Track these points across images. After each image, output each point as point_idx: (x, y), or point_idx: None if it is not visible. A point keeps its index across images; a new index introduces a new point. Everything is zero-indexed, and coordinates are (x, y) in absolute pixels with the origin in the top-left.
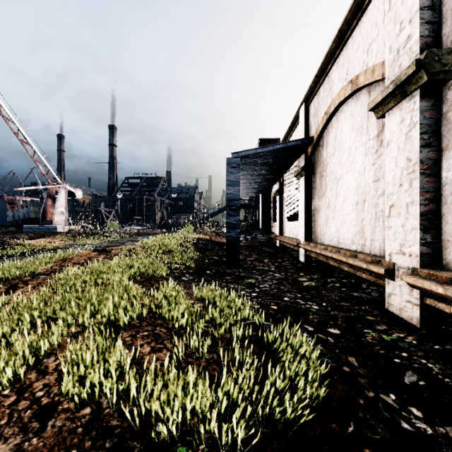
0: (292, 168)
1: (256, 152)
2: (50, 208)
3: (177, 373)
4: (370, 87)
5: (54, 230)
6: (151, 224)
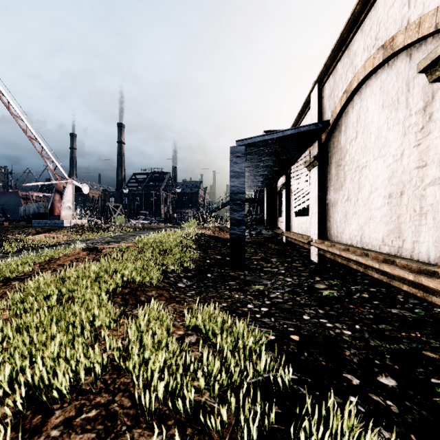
0: (300, 159)
1: (264, 140)
2: (58, 203)
3: None
4: (411, 48)
5: (61, 225)
6: (157, 218)
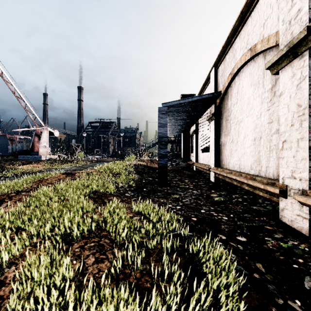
0: (204, 114)
1: (179, 103)
2: (37, 143)
3: (115, 286)
4: (265, 52)
5: (39, 158)
6: (106, 154)
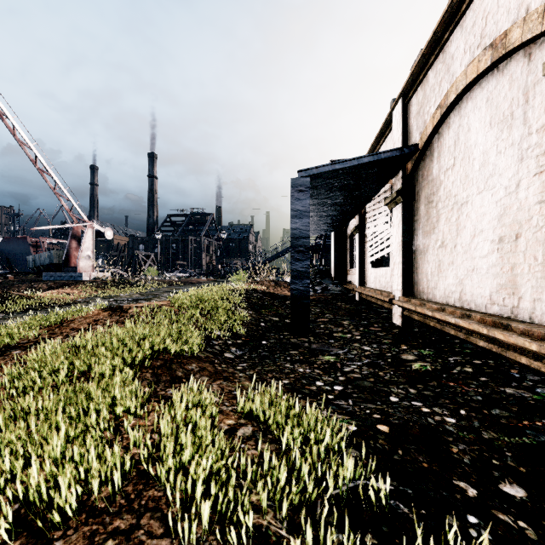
0: (379, 195)
1: (333, 169)
2: (75, 252)
3: None
4: (531, 46)
5: (79, 278)
6: (197, 270)
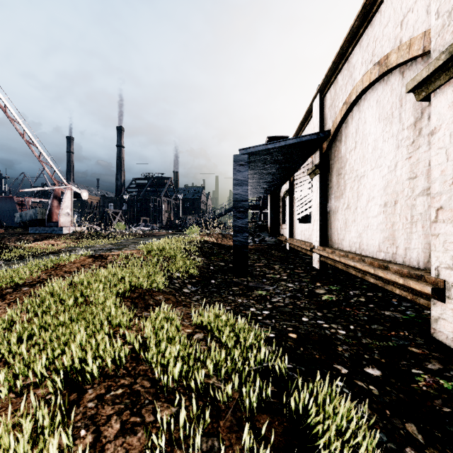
0: (303, 166)
1: (266, 148)
2: (56, 209)
3: None
4: (404, 67)
5: (60, 232)
6: (158, 225)
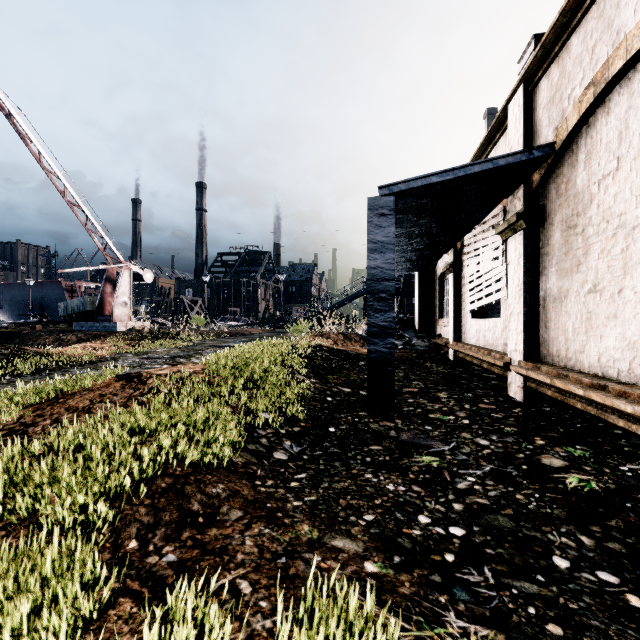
0: (484, 221)
1: (429, 184)
2: (109, 297)
3: None
4: None
5: (113, 329)
6: (251, 318)
